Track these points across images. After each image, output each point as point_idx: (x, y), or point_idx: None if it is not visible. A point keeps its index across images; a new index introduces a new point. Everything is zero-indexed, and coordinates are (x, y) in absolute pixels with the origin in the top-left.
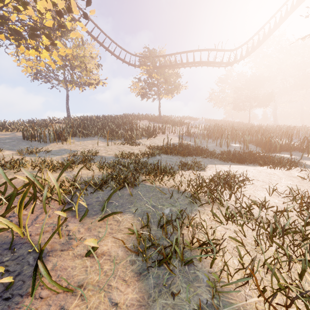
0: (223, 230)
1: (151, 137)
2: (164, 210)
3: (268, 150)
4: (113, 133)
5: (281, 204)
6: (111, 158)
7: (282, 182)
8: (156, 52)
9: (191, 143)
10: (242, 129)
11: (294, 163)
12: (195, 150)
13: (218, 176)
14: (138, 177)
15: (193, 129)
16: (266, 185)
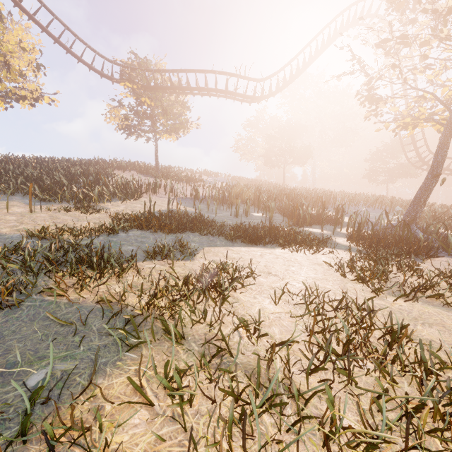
0: (145, 420)
1: (132, 199)
2: (29, 378)
3: (297, 223)
4: (55, 190)
5: (288, 320)
6: (17, 238)
7: (301, 275)
8: (150, 64)
9: (194, 210)
10: (270, 191)
11: (322, 243)
12: (191, 222)
13: (201, 272)
14: (34, 283)
15: (202, 189)
16: (278, 282)
